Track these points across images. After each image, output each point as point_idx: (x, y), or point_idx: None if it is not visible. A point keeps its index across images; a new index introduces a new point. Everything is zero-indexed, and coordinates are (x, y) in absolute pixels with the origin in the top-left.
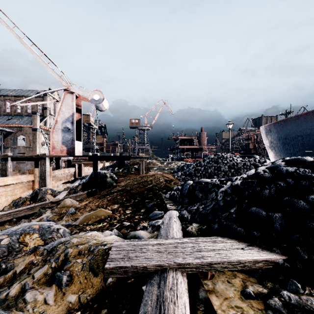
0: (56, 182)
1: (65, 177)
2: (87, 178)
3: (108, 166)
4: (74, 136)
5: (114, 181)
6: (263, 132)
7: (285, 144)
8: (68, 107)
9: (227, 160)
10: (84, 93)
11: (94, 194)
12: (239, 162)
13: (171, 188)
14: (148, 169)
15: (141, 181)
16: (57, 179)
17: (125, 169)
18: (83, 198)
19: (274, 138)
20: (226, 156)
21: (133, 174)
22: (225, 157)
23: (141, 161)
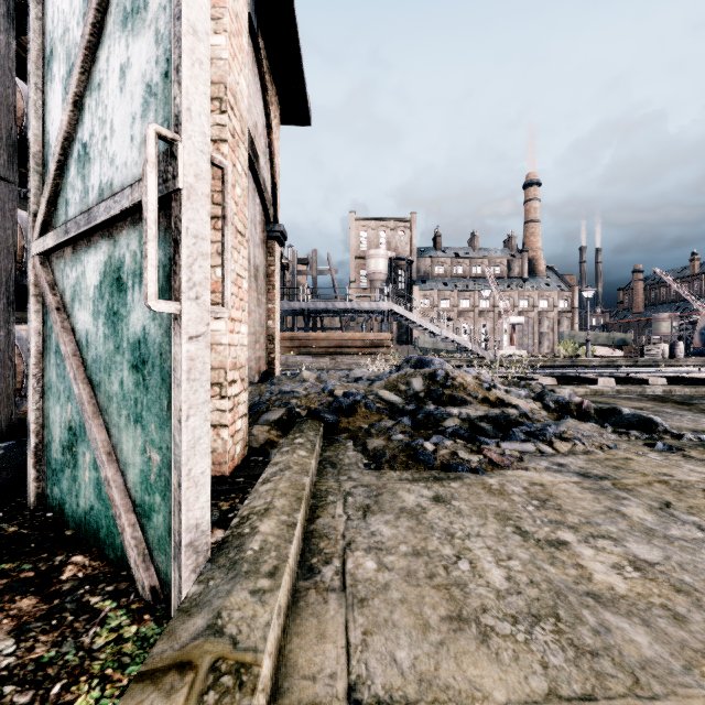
0: None
1: None
2: None
3: None
4: None
5: None
6: None
7: None
8: (703, 322)
9: None
10: None
11: None
12: None
13: None
14: None
15: None
16: None
17: None
18: None
19: None
20: None
21: None
22: None
23: None
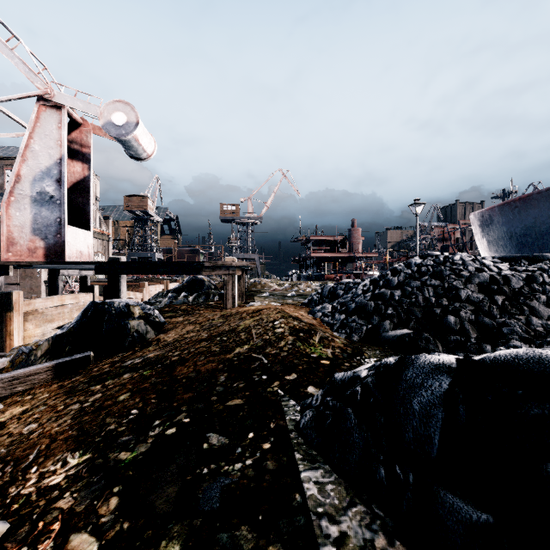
0: (40, 326)
1: (66, 315)
2: (75, 320)
3: (171, 289)
4: (64, 213)
5: (153, 328)
6: (477, 224)
7: (524, 246)
8: (50, 141)
9: (468, 268)
10: (87, 108)
11: (79, 369)
12: (510, 274)
13: (318, 364)
14: (250, 295)
15: (219, 331)
16: (41, 318)
17: (200, 295)
18: (36, 387)
19: (500, 235)
20: (460, 258)
21: (212, 307)
22: (460, 260)
23: (229, 275)
